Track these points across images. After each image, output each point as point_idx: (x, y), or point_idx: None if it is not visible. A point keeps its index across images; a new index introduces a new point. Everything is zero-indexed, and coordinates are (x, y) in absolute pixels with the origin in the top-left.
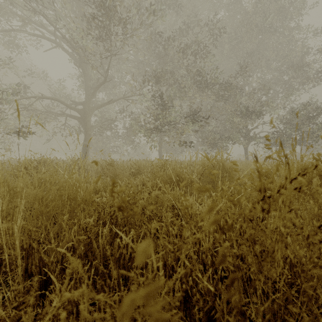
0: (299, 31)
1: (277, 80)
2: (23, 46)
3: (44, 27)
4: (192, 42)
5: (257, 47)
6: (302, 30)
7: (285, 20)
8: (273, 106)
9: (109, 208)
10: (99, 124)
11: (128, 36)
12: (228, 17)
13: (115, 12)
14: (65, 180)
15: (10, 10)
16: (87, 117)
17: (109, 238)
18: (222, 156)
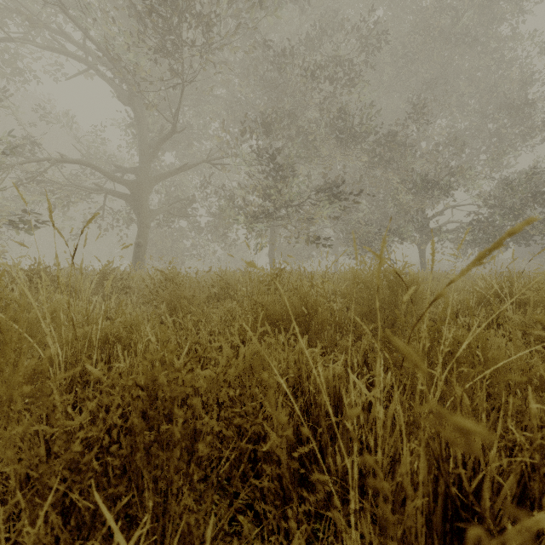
0: (517, 42)
1: (477, 130)
2: (30, 70)
3: (65, 35)
4: (328, 60)
5: (444, 70)
6: (523, 40)
7: (493, 22)
8: (472, 175)
9: (63, 436)
10: (165, 208)
11: (213, 48)
12: (391, 19)
13: (190, 2)
14: (43, 316)
15: (5, 5)
16: (142, 196)
17: (67, 542)
18: (433, 255)
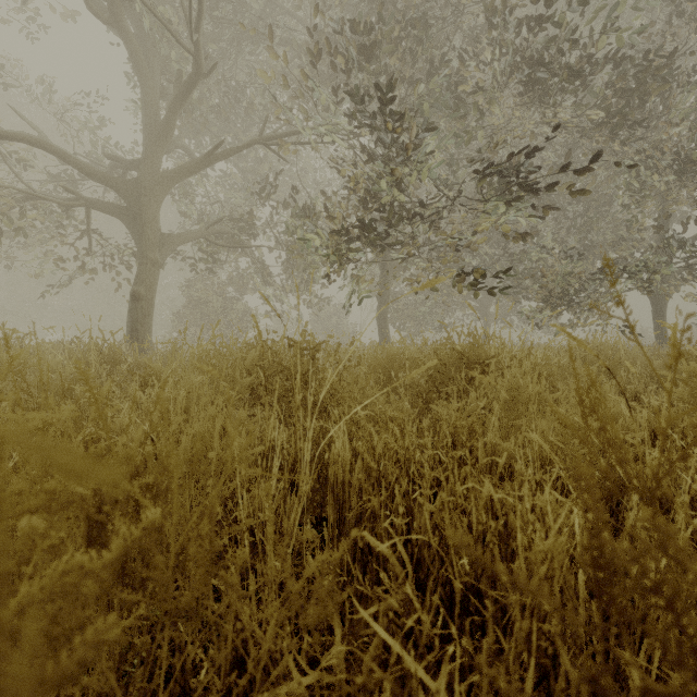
0: None
1: None
2: None
3: None
4: None
5: None
6: None
7: None
8: None
9: None
10: (195, 234)
11: None
12: None
13: None
14: None
15: None
16: (145, 207)
17: None
18: None
